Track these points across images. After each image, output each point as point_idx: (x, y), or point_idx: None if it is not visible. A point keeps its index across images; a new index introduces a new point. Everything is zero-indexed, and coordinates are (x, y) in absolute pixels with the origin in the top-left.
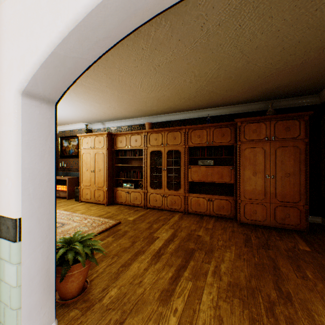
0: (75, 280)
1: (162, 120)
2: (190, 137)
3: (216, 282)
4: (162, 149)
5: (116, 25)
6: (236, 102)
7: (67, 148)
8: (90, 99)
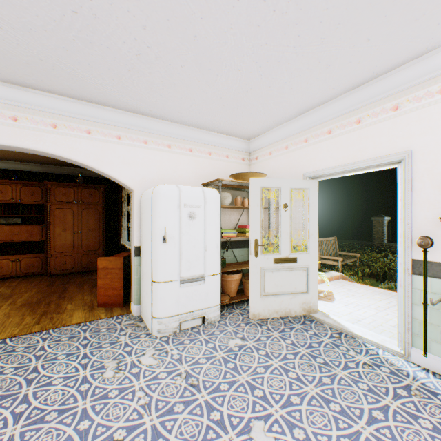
0: None
1: None
2: None
3: (11, 306)
4: None
5: None
6: (51, 164)
7: None
8: None
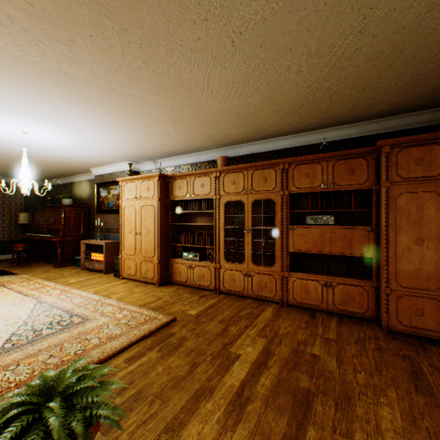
0: None
1: (243, 153)
2: (291, 177)
3: None
4: (243, 197)
5: None
6: (376, 114)
7: (106, 199)
8: (129, 118)
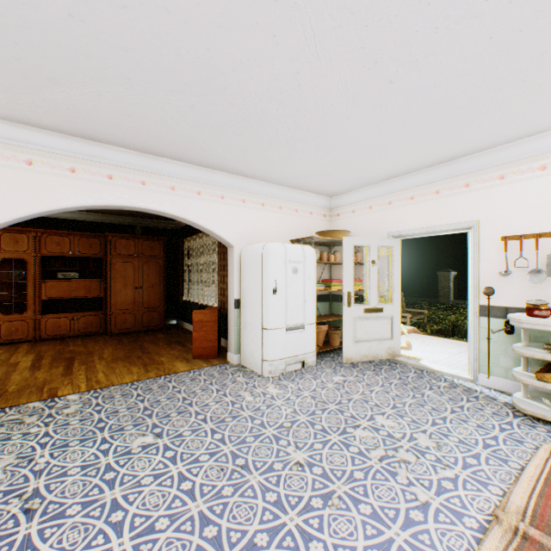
0: None
1: None
2: (45, 243)
3: (104, 361)
4: None
5: (72, 210)
6: (107, 213)
7: None
8: None
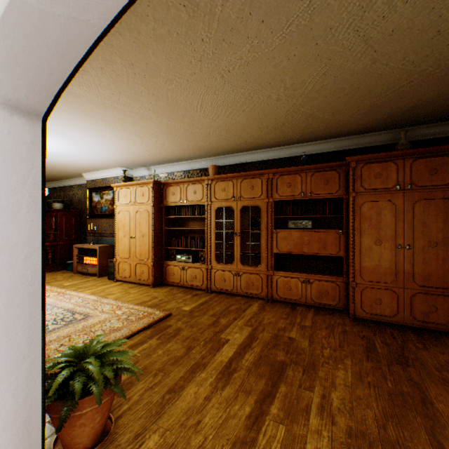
0: (87, 423)
1: (233, 162)
2: (275, 186)
3: (325, 428)
4: (233, 204)
5: None
6: (347, 132)
7: (99, 204)
8: (127, 130)
